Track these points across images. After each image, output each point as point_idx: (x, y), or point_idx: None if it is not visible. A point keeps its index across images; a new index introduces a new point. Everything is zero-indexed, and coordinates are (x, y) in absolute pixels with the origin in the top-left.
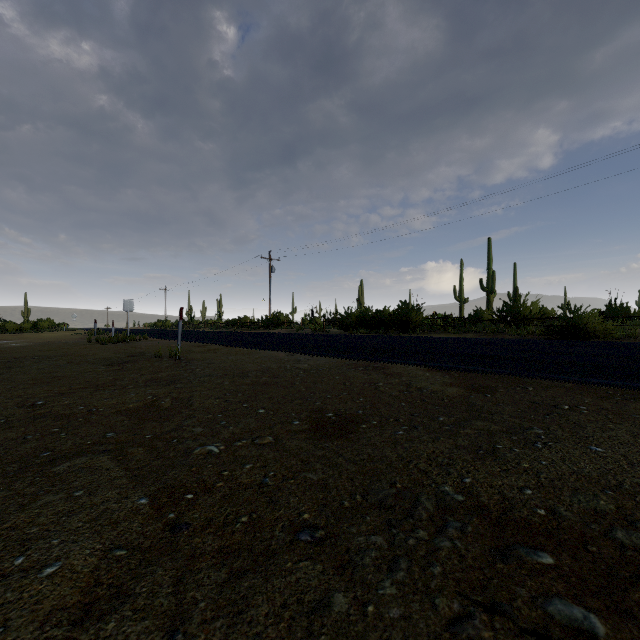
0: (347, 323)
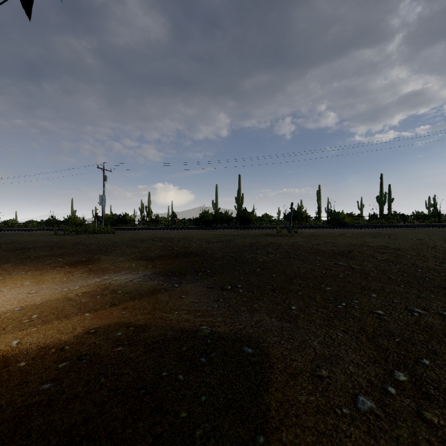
0: (209, 220)
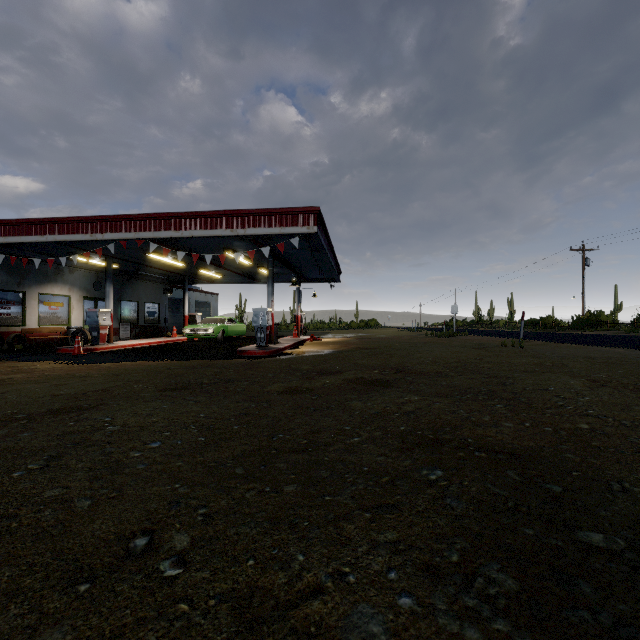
0: None
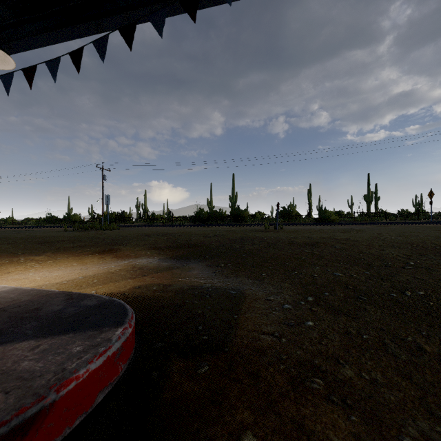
0: (204, 218)
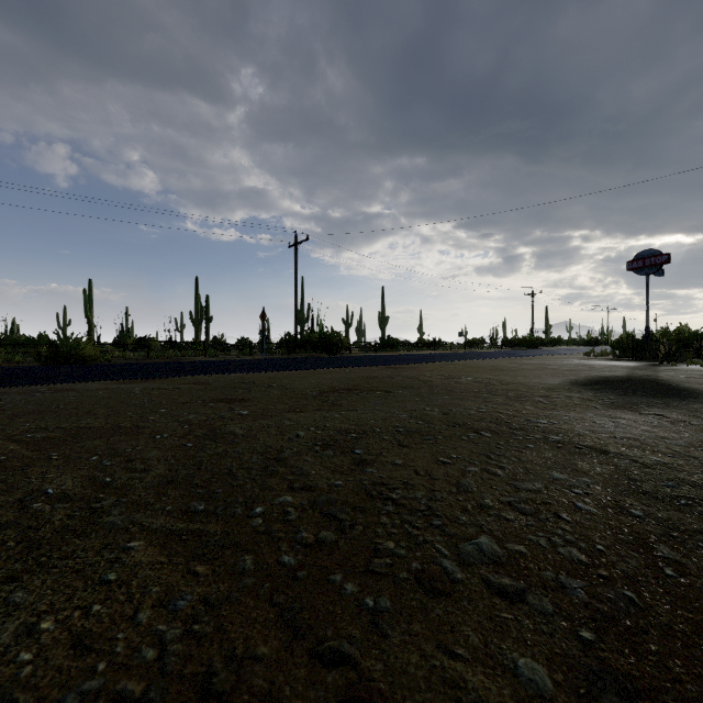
0: None
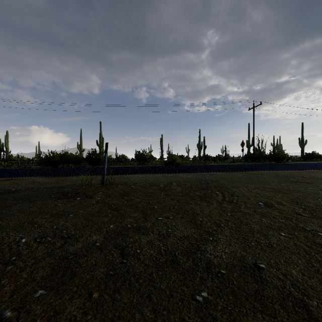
0: (55, 161)
